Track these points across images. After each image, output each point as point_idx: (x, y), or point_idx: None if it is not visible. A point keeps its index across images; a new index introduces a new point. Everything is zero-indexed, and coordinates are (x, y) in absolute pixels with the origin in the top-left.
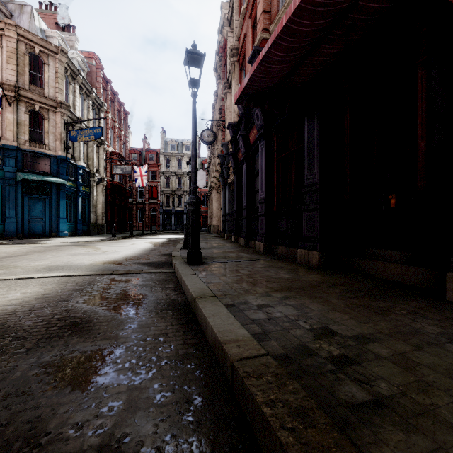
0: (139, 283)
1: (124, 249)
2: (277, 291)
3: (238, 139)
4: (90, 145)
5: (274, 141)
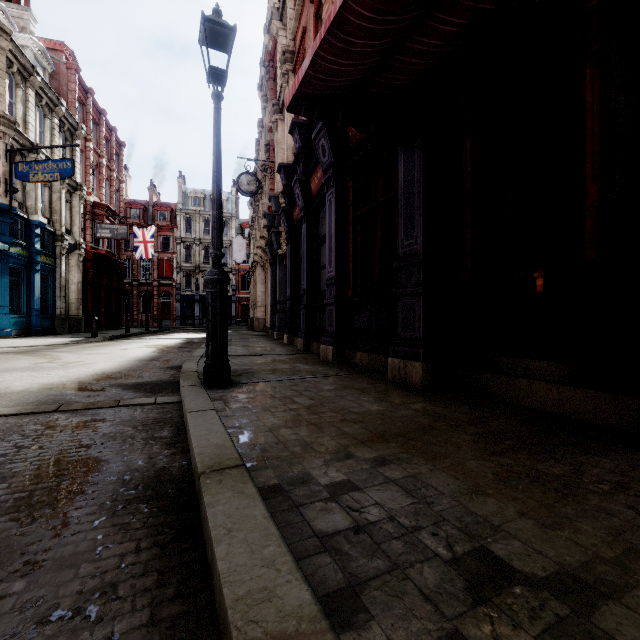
0: (103, 430)
1: (103, 359)
2: (364, 445)
3: (294, 187)
4: (55, 189)
5: (349, 189)
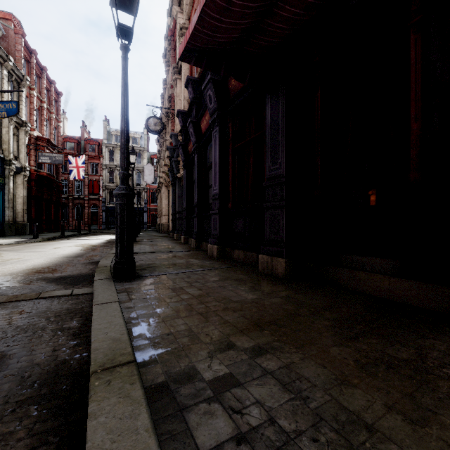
0: (18, 323)
1: (37, 256)
2: (243, 334)
3: (189, 127)
4: (4, 125)
5: (229, 128)
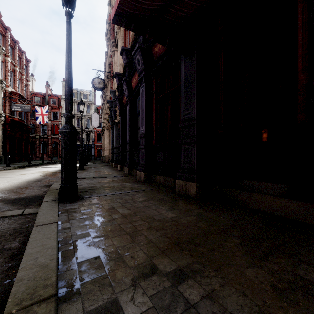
0: None
1: (5, 181)
2: (165, 255)
3: (123, 85)
4: None
5: (153, 84)
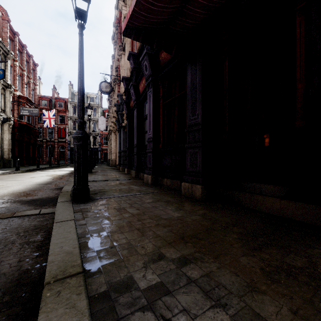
0: None
1: (17, 183)
2: (171, 246)
3: (130, 89)
4: None
5: (160, 89)
